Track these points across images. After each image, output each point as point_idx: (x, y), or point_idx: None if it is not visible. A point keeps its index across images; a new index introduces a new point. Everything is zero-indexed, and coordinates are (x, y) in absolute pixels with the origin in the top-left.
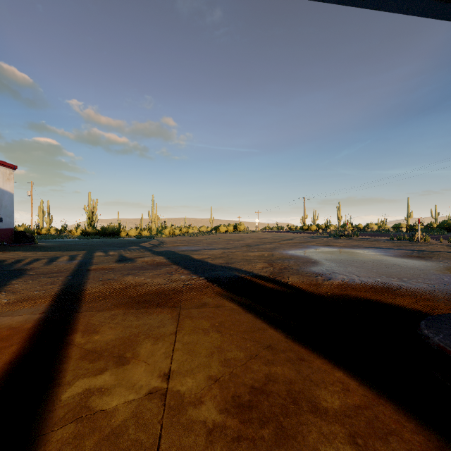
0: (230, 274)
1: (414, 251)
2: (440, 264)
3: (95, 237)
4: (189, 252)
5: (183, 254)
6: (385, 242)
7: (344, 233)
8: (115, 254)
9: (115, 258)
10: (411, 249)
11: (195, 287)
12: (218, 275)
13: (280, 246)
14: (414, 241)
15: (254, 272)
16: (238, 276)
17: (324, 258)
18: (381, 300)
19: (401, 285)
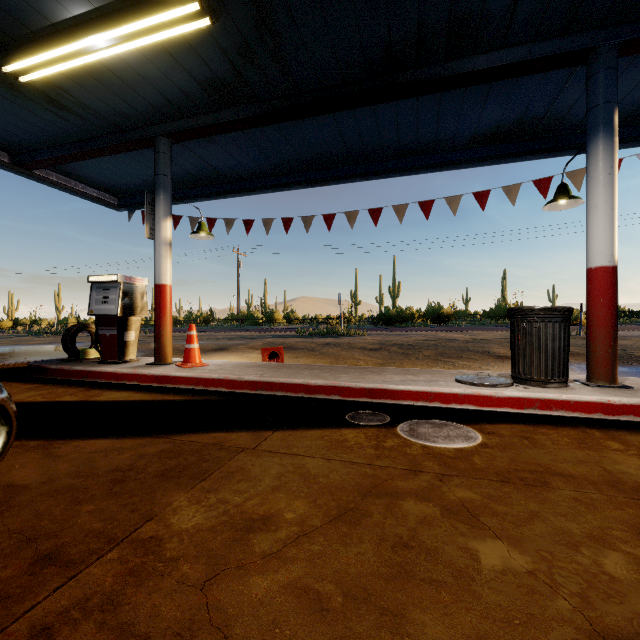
0: None
1: None
2: None
3: None
4: None
5: None
6: None
7: (51, 330)
8: None
9: None
10: None
11: None
12: None
13: None
14: None
15: None
16: None
17: (1, 353)
18: None
19: None
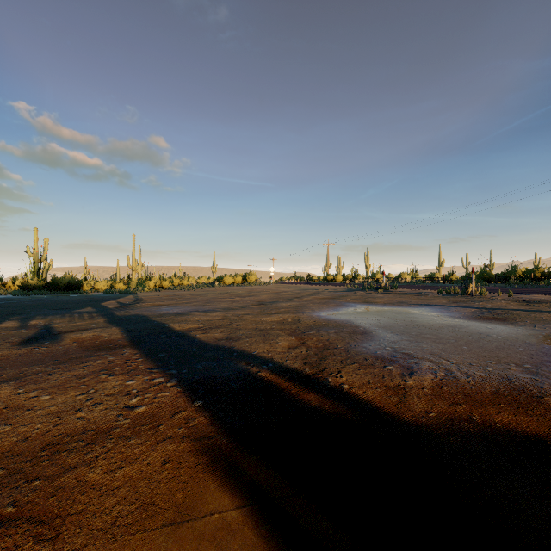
0: (230, 368)
1: (481, 309)
2: (540, 332)
3: (41, 292)
4: (169, 318)
5: (158, 322)
6: (434, 296)
7: (380, 285)
8: (40, 323)
9: (29, 333)
10: (475, 306)
11: (147, 416)
12: (207, 371)
13: (307, 305)
14: (467, 295)
15: (274, 360)
16: (246, 373)
17: (375, 324)
18: (545, 432)
19: (536, 381)
